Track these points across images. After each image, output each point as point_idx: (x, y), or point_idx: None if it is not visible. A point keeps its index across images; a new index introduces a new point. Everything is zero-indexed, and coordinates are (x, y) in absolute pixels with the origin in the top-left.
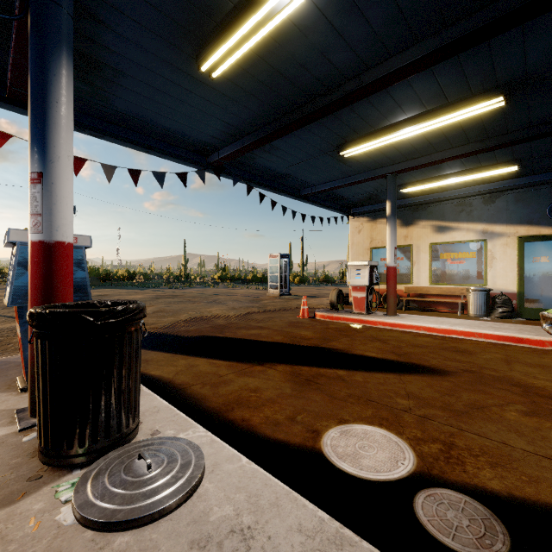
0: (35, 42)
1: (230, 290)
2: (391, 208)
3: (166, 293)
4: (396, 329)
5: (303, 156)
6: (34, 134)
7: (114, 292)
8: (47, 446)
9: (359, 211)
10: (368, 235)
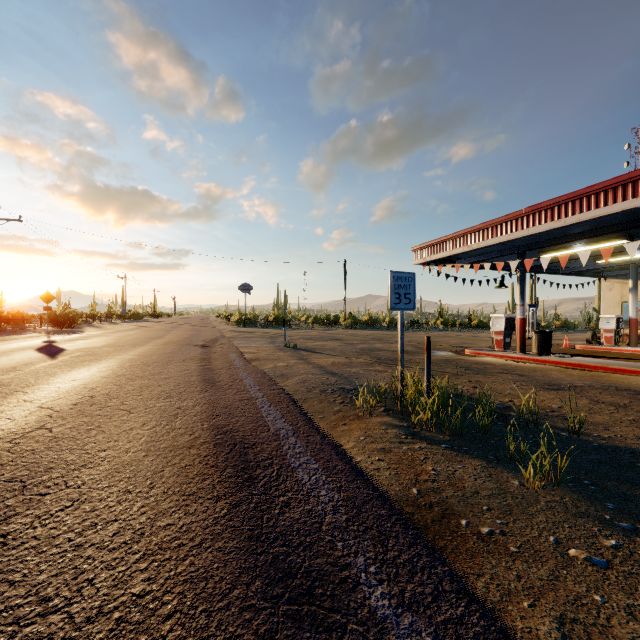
0: (521, 278)
1: (470, 333)
2: (632, 284)
3: (430, 334)
4: (634, 353)
5: (570, 261)
6: (521, 296)
7: (395, 333)
8: (540, 352)
9: (609, 275)
10: (619, 292)
